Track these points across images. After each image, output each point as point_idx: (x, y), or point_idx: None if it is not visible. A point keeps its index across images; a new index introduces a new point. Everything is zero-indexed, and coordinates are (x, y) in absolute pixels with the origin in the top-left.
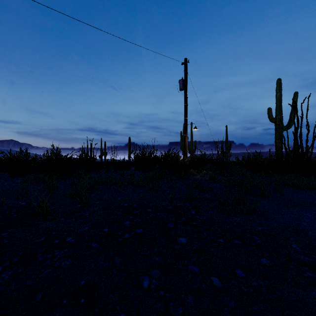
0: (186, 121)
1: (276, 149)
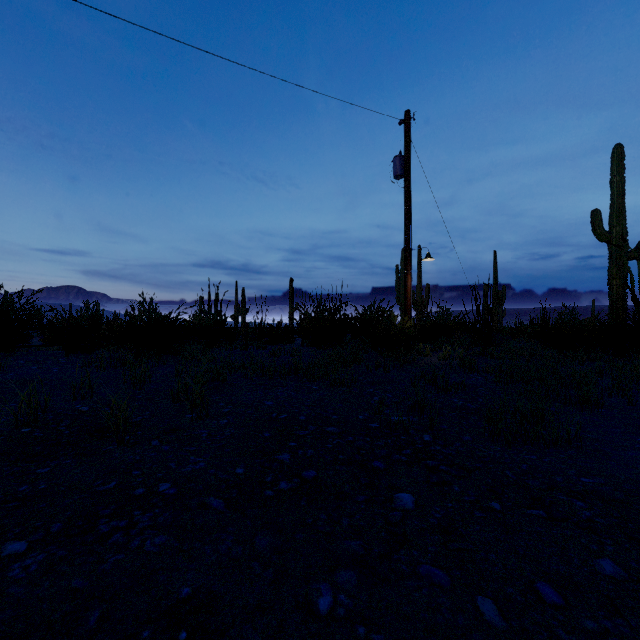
0: (408, 242)
1: (611, 300)
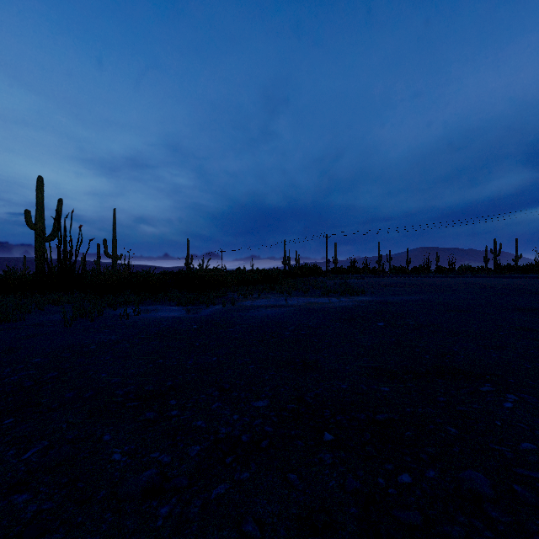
0: None
1: (37, 263)
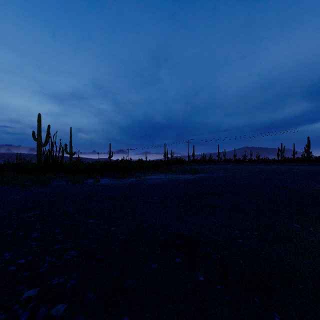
0: None
1: (38, 158)
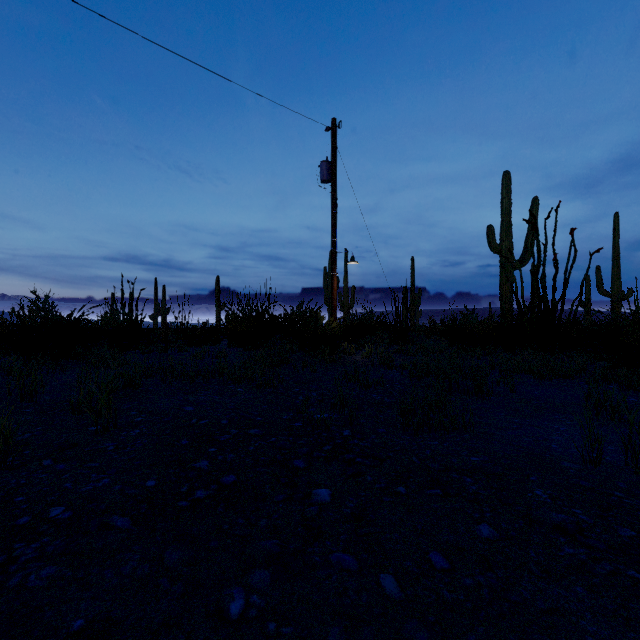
0: (334, 245)
1: (501, 303)
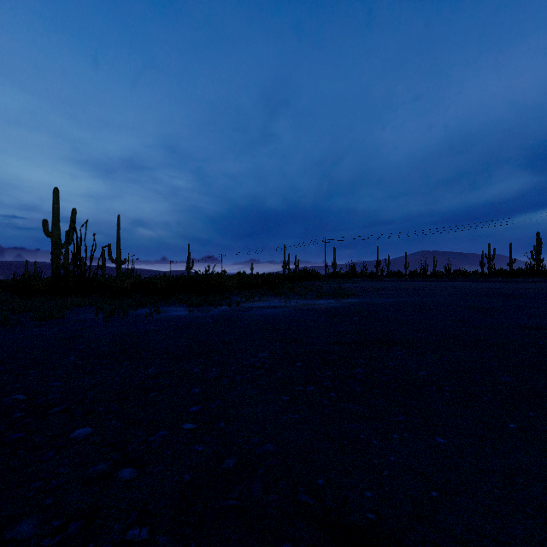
0: None
1: (53, 269)
